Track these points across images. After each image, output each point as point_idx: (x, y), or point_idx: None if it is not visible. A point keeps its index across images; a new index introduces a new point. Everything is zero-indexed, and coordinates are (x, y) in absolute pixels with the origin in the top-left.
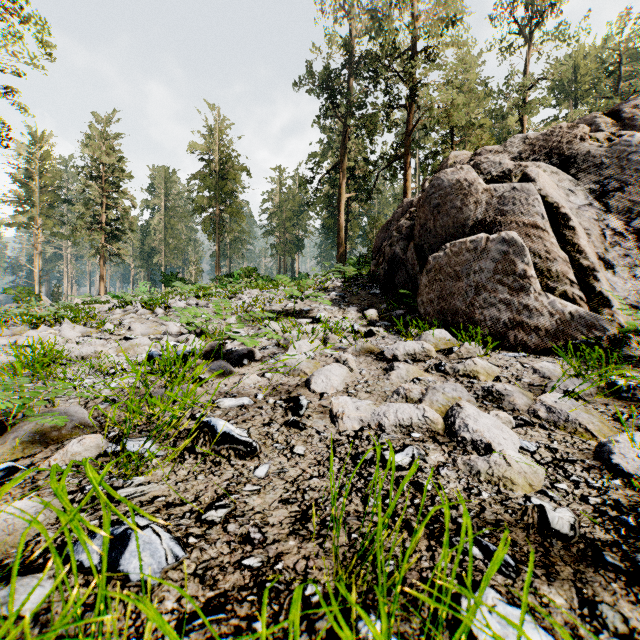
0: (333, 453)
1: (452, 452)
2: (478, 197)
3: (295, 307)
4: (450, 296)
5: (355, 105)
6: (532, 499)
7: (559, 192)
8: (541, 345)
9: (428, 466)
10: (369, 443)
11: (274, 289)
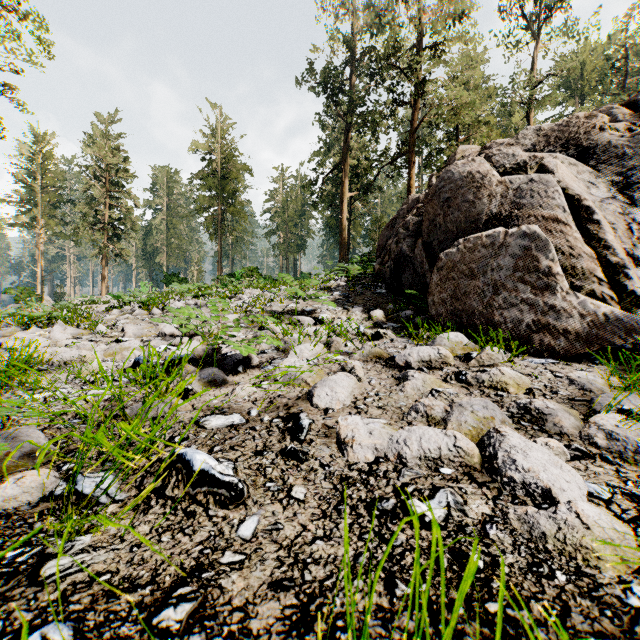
0: (342, 498)
1: (498, 498)
2: (492, 190)
3: (297, 307)
4: (465, 296)
5: (358, 103)
6: (633, 587)
7: (579, 184)
8: (571, 350)
9: (470, 522)
10: (388, 483)
11: (275, 289)
